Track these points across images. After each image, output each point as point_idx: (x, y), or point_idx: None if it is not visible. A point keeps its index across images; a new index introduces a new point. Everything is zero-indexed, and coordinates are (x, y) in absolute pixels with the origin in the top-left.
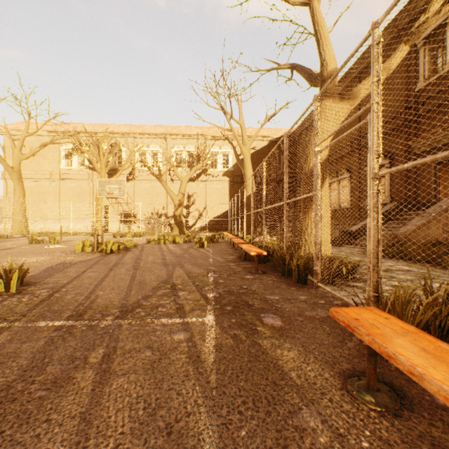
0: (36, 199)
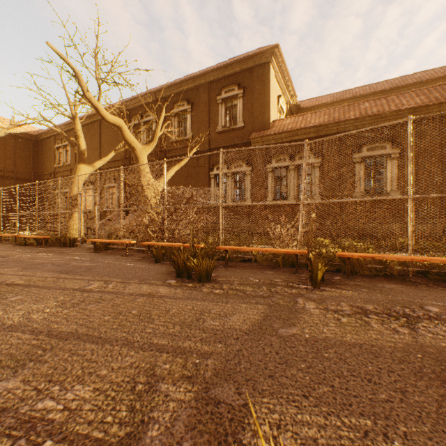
0: None
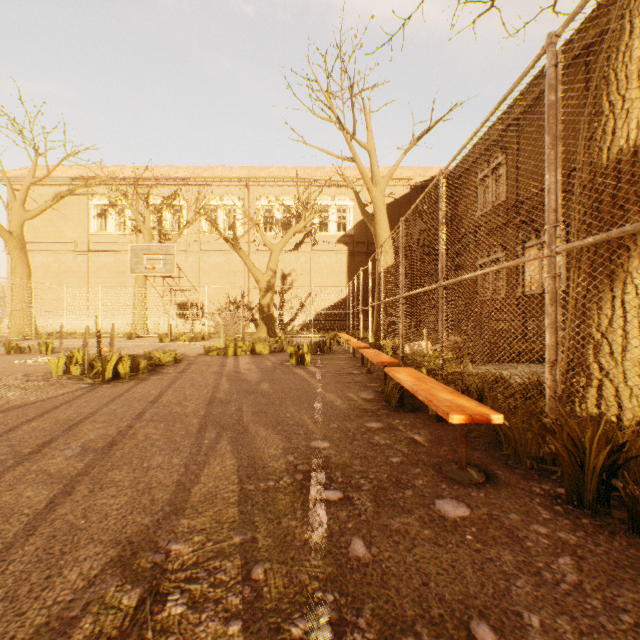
0: (55, 282)
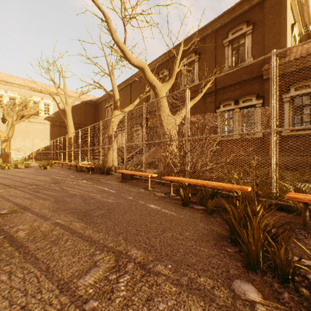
0: None
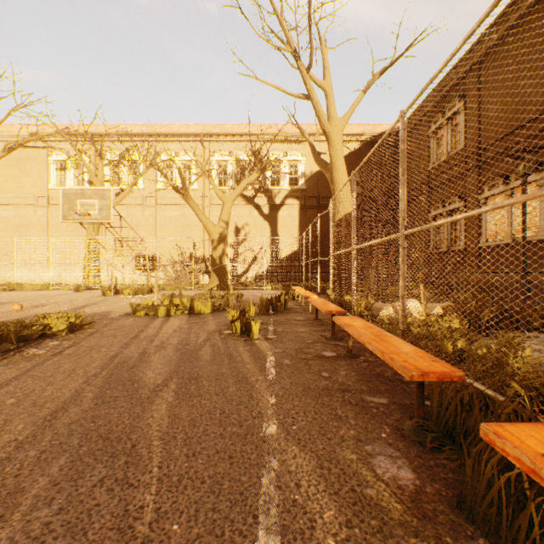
0: (15, 235)
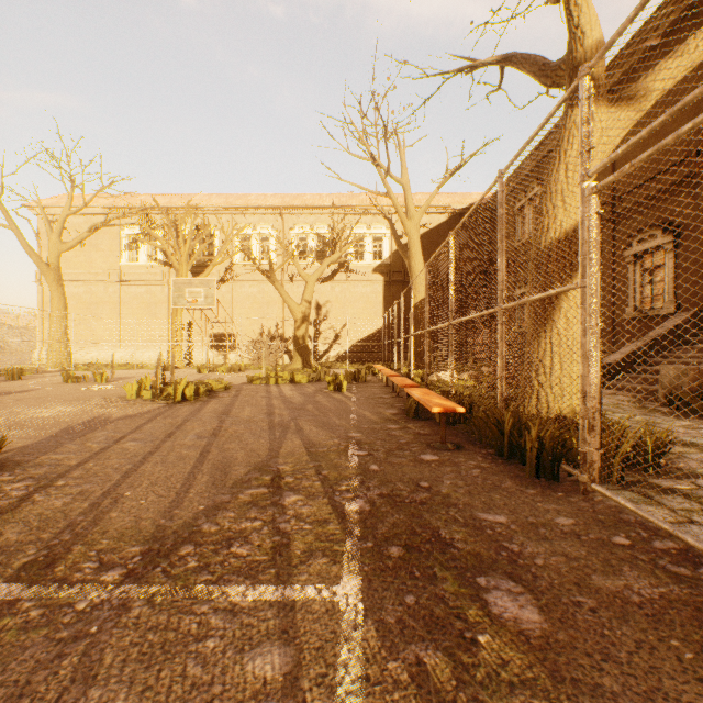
0: (86, 313)
